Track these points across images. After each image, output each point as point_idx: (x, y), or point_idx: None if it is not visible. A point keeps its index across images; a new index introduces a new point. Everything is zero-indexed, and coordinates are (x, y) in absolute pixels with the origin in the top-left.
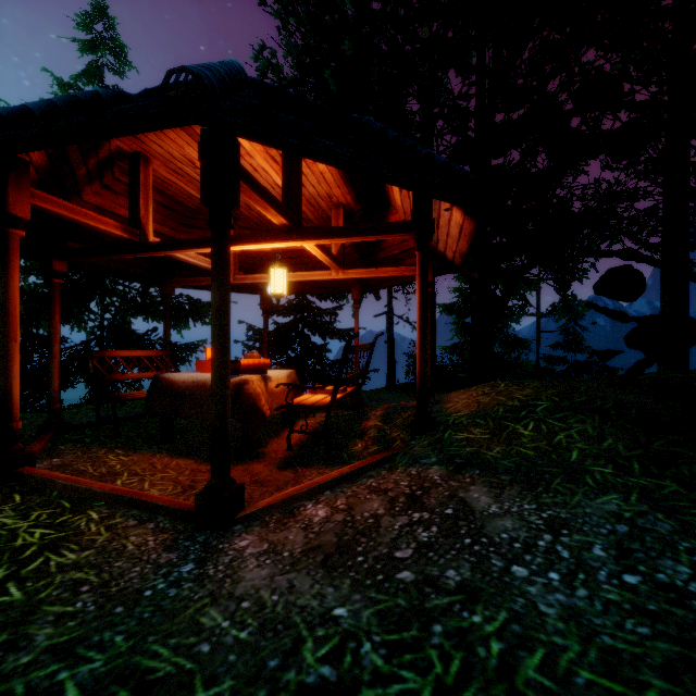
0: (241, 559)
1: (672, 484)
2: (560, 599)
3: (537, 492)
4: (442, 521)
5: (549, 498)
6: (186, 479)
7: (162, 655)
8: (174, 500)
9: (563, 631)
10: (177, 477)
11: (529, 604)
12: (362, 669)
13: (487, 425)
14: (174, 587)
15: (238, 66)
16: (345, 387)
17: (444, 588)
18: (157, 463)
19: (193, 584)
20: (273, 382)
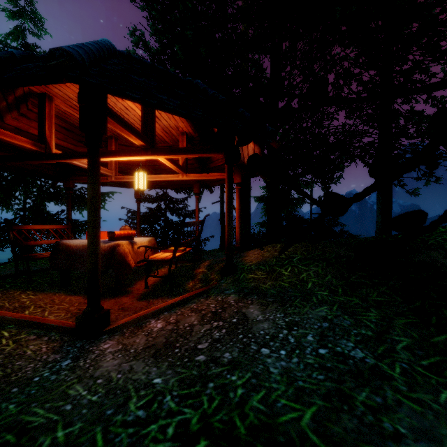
0: (103, 355)
1: (356, 299)
2: (283, 364)
3: (286, 307)
4: (229, 326)
5: (291, 310)
6: (75, 308)
7: (39, 413)
8: (63, 322)
9: (279, 380)
10: (69, 308)
11: (265, 368)
12: (162, 410)
13: (265, 269)
14: (55, 374)
15: (109, 44)
16: (184, 248)
17: (220, 363)
18: (56, 299)
19: (68, 372)
20: (138, 245)
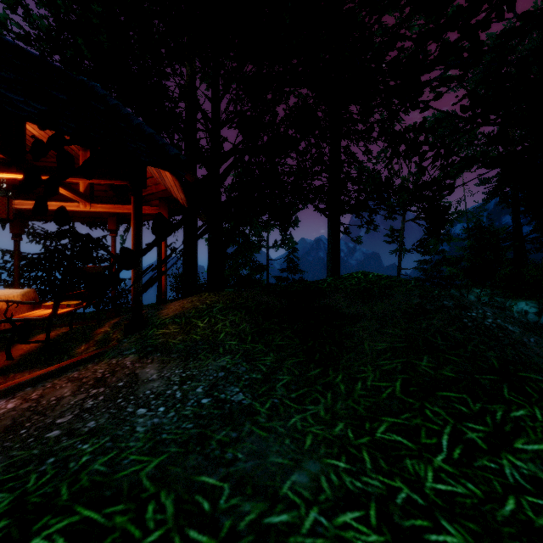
0: None
1: (261, 345)
2: (155, 421)
3: (188, 361)
4: (111, 391)
5: (193, 364)
6: None
7: None
8: None
9: (141, 438)
10: None
11: (131, 428)
12: None
13: (181, 322)
14: None
15: None
16: (80, 302)
17: (77, 434)
18: None
19: None
20: None
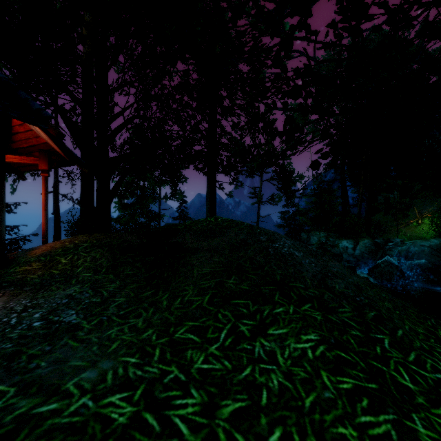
0: None
1: (112, 275)
2: None
3: (39, 292)
4: None
5: (42, 294)
6: None
7: None
8: None
9: None
10: None
11: None
12: None
13: (45, 260)
14: None
15: None
16: None
17: None
18: None
19: None
20: None
